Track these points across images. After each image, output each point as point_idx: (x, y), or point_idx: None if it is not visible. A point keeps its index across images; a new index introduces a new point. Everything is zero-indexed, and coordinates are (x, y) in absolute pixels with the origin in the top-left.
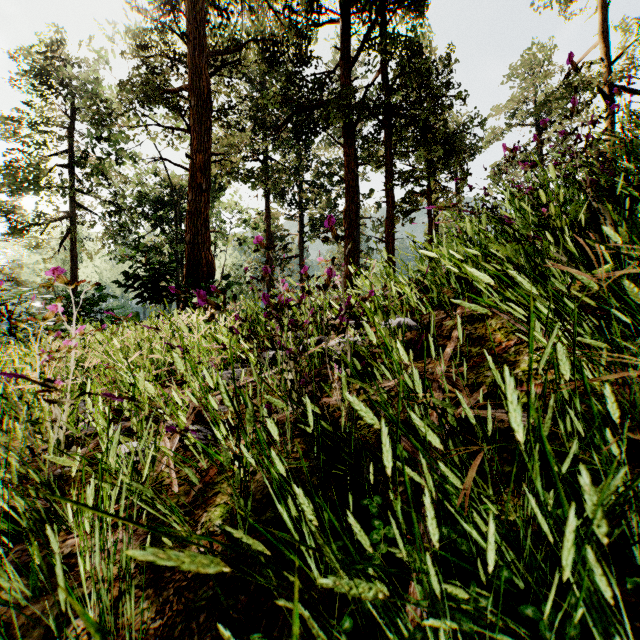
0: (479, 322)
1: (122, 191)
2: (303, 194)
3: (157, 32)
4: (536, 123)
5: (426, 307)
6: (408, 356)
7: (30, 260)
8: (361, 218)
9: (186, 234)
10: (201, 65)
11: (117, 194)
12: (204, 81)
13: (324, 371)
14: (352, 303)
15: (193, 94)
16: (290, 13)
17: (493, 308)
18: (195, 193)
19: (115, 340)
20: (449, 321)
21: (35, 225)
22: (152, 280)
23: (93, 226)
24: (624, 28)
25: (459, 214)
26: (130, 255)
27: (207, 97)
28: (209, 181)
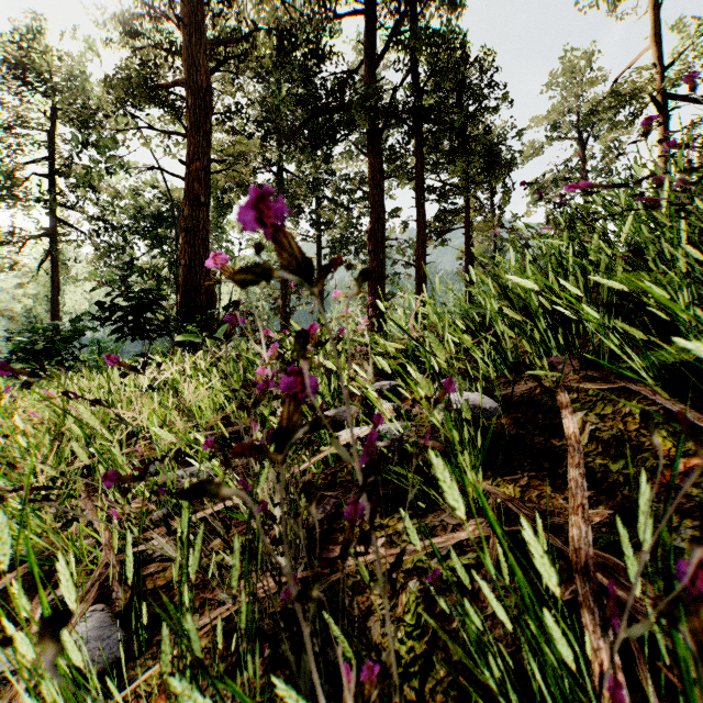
0: (603, 404)
1: (113, 205)
2: (322, 212)
3: (149, 18)
4: (579, 136)
5: (501, 369)
6: (483, 461)
7: (7, 284)
8: (387, 239)
9: (181, 255)
10: (199, 55)
11: (107, 209)
12: (203, 74)
13: (341, 476)
14: (387, 366)
15: (190, 89)
16: (306, 0)
17: (628, 381)
18: (192, 207)
19: (17, 417)
20: (544, 396)
21: (7, 244)
22: (133, 311)
23: (79, 246)
24: (681, 29)
25: (496, 236)
26: (105, 280)
27: (206, 92)
28: (209, 193)
